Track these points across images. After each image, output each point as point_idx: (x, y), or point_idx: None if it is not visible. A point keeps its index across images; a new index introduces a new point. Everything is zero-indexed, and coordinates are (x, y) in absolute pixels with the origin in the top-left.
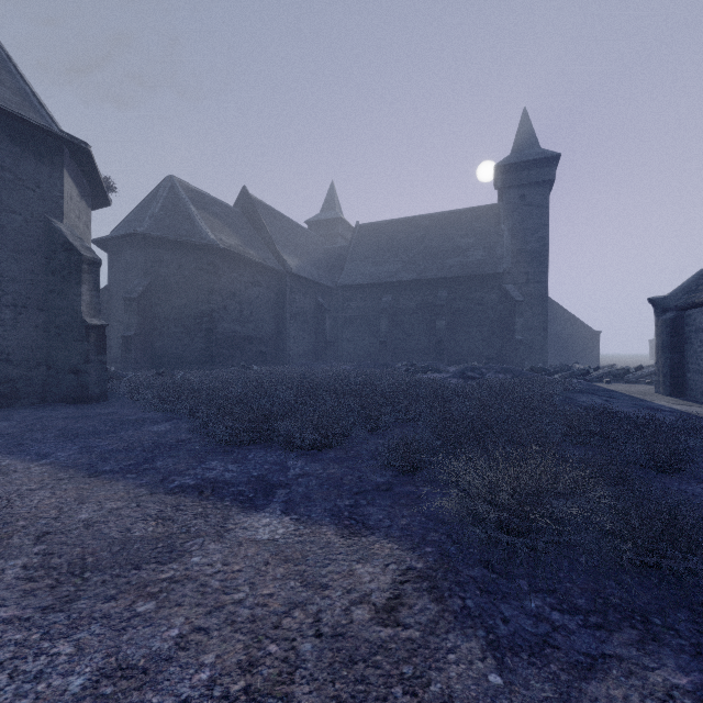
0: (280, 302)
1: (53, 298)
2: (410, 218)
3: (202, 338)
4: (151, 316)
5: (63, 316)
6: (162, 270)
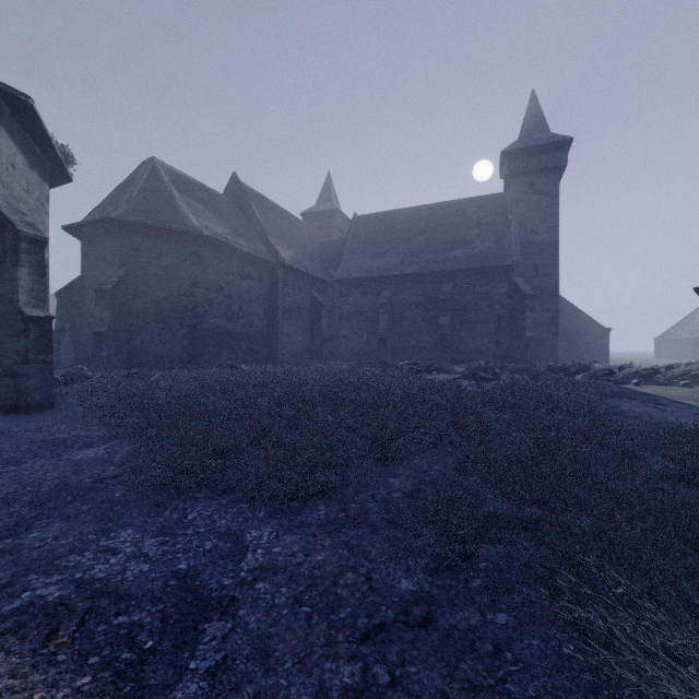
0: (272, 296)
1: None
2: (410, 208)
3: (185, 335)
4: (127, 311)
5: None
6: (139, 260)
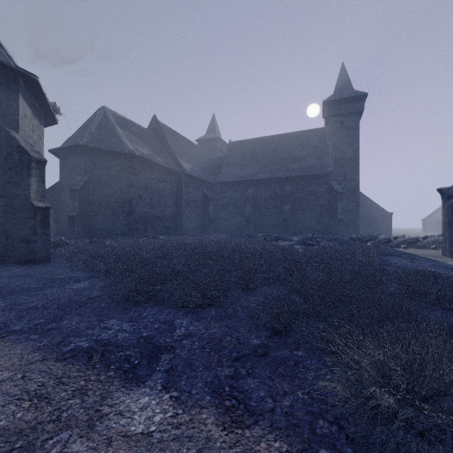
0: (178, 193)
1: (10, 187)
2: (265, 137)
3: (124, 217)
4: (89, 202)
5: (17, 201)
6: (96, 170)
